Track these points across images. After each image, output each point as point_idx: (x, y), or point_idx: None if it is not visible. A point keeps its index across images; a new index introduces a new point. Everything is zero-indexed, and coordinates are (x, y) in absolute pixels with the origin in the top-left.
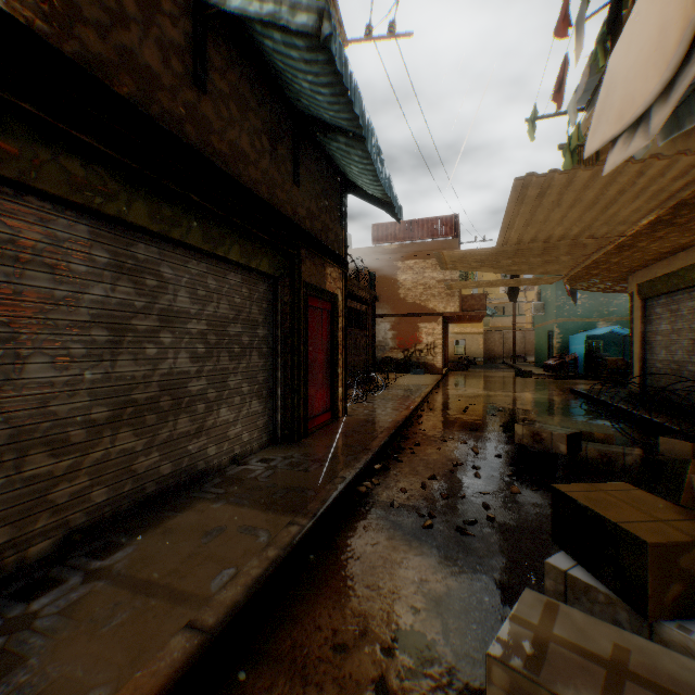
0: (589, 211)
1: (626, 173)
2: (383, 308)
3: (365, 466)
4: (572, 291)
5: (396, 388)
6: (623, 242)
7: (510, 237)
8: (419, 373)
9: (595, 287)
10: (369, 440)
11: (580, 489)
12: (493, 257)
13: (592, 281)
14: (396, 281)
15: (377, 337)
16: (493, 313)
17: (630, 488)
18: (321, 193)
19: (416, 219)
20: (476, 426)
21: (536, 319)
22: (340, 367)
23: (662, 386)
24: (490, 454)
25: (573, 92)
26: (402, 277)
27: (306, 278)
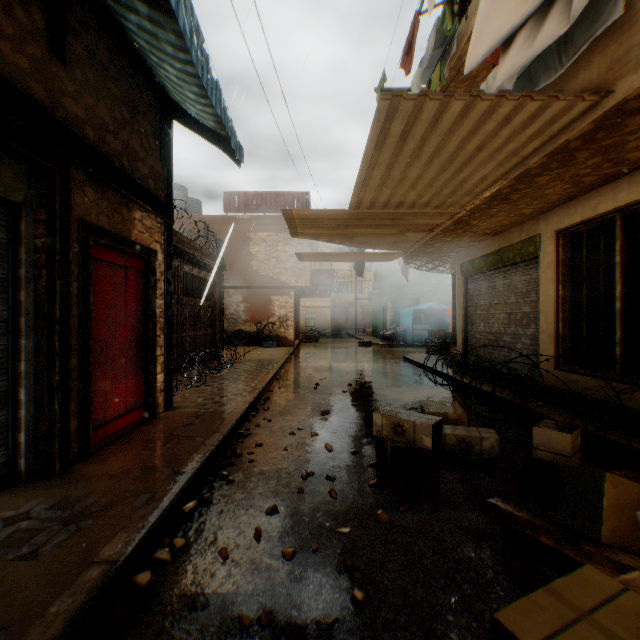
0: (445, 171)
1: (496, 116)
2: (235, 280)
3: (164, 514)
4: (405, 270)
5: (245, 364)
6: (462, 218)
7: (364, 198)
8: (272, 345)
9: (426, 266)
10: (189, 452)
11: (549, 618)
12: (344, 225)
13: (425, 260)
14: (249, 253)
15: (229, 309)
16: (339, 289)
17: (612, 584)
18: (123, 101)
19: (269, 192)
20: (327, 407)
21: (374, 296)
22: (160, 347)
23: (483, 354)
24: (345, 449)
25: (419, 66)
26: (255, 249)
27: (88, 215)
